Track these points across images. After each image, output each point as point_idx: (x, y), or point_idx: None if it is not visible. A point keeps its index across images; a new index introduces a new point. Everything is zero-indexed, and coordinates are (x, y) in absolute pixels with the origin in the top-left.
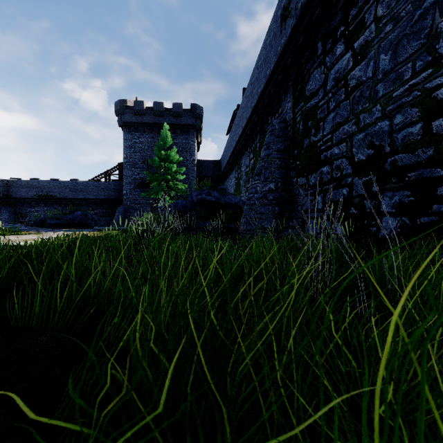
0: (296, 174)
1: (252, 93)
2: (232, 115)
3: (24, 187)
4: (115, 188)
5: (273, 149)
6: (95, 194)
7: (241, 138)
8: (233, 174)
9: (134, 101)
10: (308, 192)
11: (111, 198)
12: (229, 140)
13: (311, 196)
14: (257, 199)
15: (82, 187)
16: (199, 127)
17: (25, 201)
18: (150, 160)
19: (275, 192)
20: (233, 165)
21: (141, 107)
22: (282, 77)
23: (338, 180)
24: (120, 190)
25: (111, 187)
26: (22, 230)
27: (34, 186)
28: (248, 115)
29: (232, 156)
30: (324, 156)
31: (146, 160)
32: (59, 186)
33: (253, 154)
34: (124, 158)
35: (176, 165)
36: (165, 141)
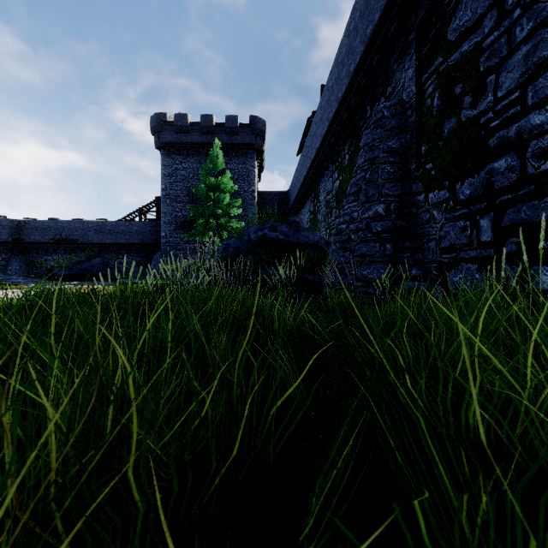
0: (425, 187)
1: (339, 78)
2: (306, 125)
3: (39, 229)
4: (151, 230)
5: (380, 149)
6: (127, 238)
7: (319, 152)
8: (307, 208)
9: (175, 114)
10: (454, 214)
11: (146, 242)
12: (301, 160)
13: (461, 221)
14: (353, 232)
15: (110, 229)
16: (260, 146)
17: (41, 247)
18: (194, 189)
19: (385, 219)
20: (307, 194)
21: (184, 122)
22: (396, 28)
23: (542, 178)
24: (158, 232)
25: (146, 229)
26: (15, 284)
27: (50, 228)
28: (332, 114)
29: (306, 181)
30: (500, 139)
31: (191, 192)
32: (81, 227)
33: (339, 172)
34: (163, 190)
35: (229, 198)
36: (213, 163)
